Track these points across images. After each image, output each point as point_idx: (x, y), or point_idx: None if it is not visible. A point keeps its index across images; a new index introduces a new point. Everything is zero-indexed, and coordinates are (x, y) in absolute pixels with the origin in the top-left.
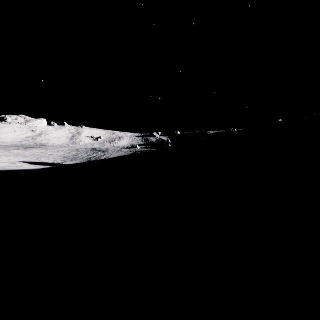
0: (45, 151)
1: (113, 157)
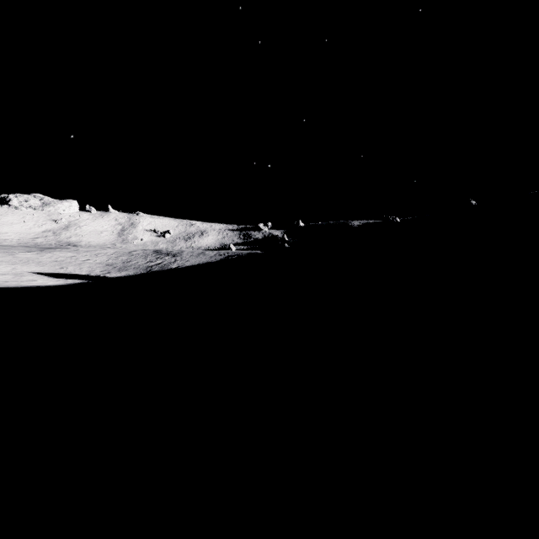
0: (75, 255)
1: (191, 265)
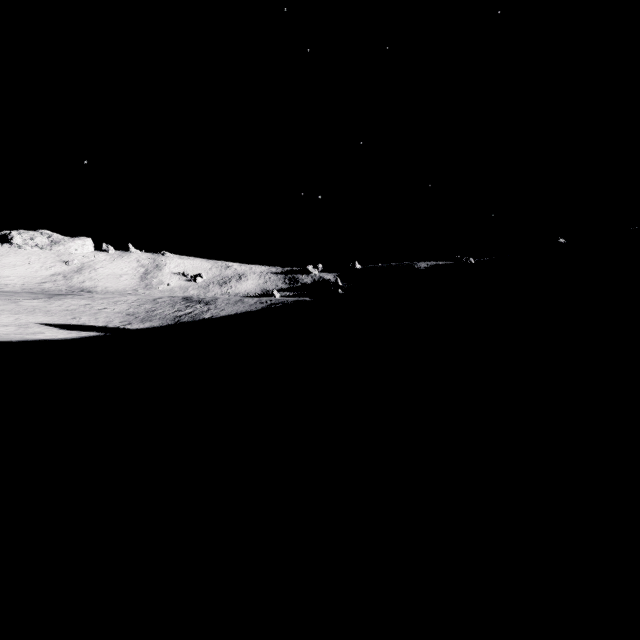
0: (90, 303)
1: (227, 315)
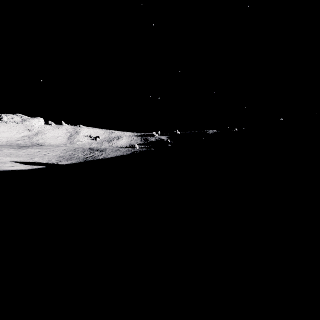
0: (40, 151)
1: (111, 157)
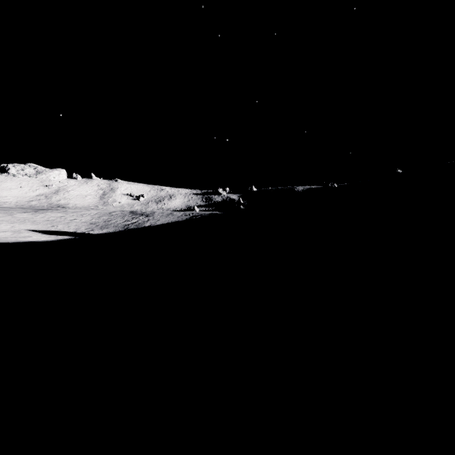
0: (64, 215)
1: (161, 224)
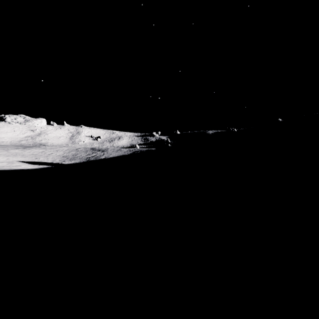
0: (44, 151)
1: (112, 157)
